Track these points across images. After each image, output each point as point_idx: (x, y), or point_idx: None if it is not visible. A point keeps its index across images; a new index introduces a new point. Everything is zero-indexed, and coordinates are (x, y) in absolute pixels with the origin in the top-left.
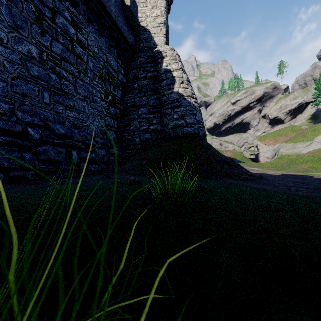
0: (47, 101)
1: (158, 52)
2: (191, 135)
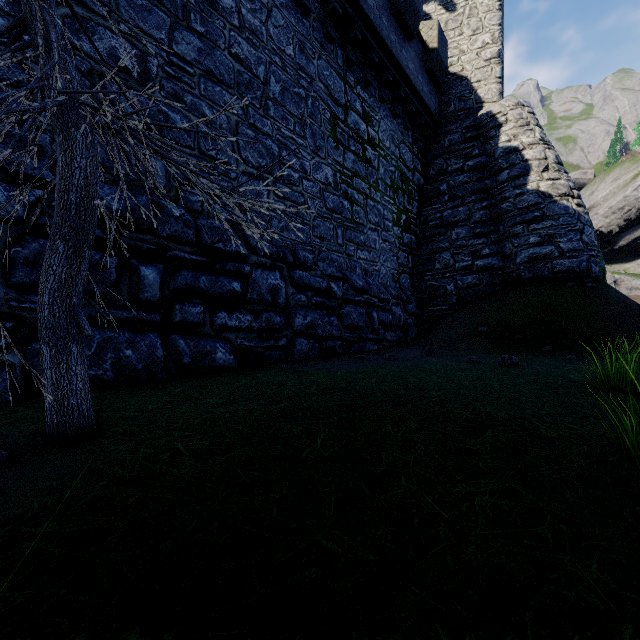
0: (340, 240)
1: (489, 118)
2: (573, 273)
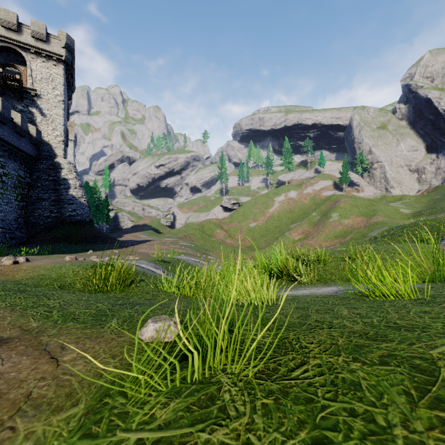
0: None
1: (58, 164)
2: (81, 221)
